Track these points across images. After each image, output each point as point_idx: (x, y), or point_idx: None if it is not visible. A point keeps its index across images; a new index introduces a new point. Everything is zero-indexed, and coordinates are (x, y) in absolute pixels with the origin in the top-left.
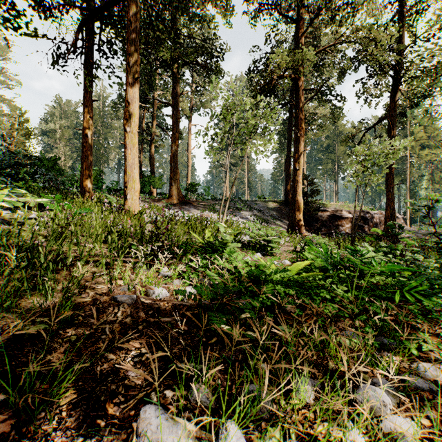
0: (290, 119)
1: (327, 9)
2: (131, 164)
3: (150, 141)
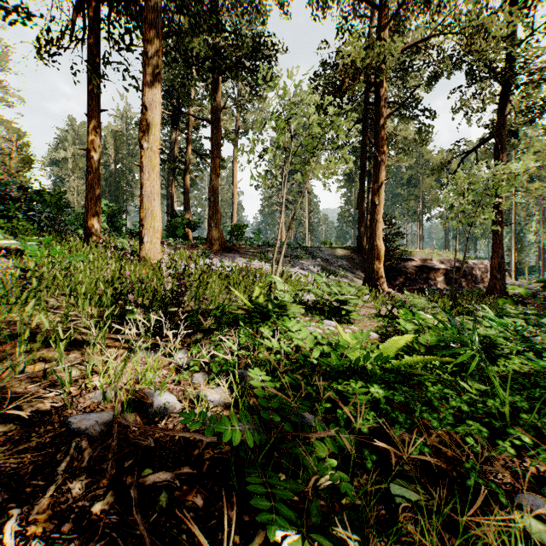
0: (364, 141)
1: None
2: (149, 193)
3: (185, 170)
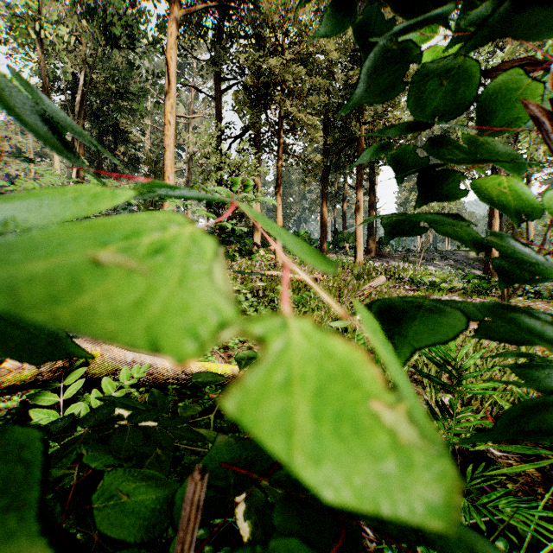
0: None
1: None
2: (359, 235)
3: (343, 200)
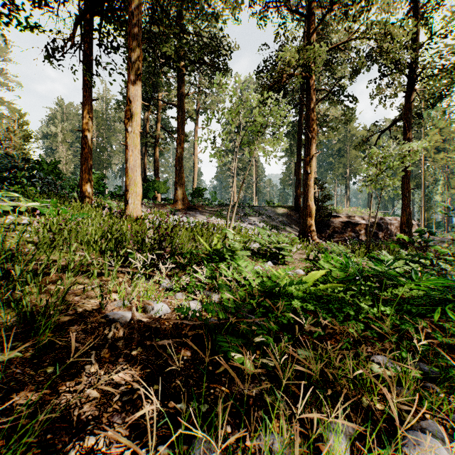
0: (300, 120)
1: (340, 4)
2: (133, 166)
3: (155, 144)
